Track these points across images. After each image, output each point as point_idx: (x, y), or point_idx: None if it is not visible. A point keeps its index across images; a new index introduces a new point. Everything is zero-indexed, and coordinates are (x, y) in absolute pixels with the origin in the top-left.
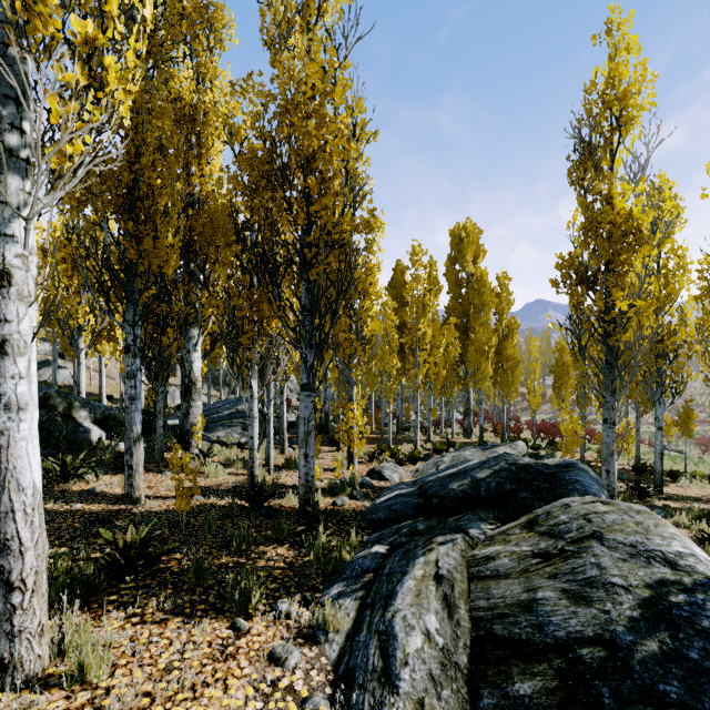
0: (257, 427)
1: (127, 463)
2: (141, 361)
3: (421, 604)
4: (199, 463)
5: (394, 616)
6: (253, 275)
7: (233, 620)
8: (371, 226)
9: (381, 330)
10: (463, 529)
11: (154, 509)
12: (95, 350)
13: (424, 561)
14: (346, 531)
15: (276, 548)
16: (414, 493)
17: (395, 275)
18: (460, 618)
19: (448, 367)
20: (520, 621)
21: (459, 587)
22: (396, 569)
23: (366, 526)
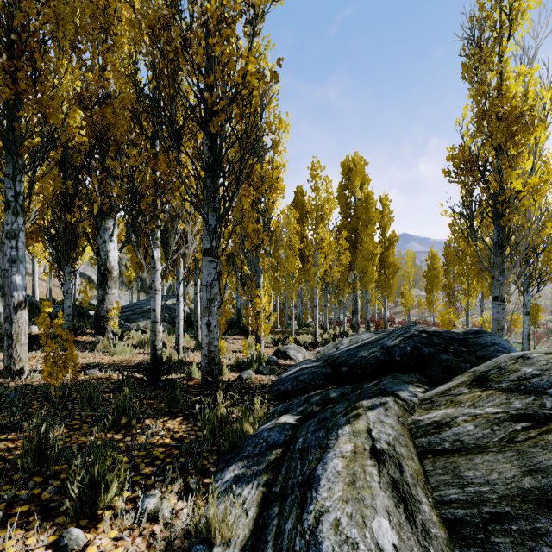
0: (160, 300)
1: (5, 332)
2: (24, 220)
3: (360, 498)
4: (108, 343)
5: (318, 521)
6: (155, 142)
7: (64, 531)
8: (277, 78)
9: (286, 220)
10: (390, 392)
11: (35, 383)
12: (28, 251)
13: (351, 432)
14: (251, 403)
15: (166, 422)
16: (320, 365)
17: (296, 196)
18: (427, 521)
19: (341, 272)
20: (545, 530)
21: (410, 467)
22: (312, 443)
23: (272, 397)
